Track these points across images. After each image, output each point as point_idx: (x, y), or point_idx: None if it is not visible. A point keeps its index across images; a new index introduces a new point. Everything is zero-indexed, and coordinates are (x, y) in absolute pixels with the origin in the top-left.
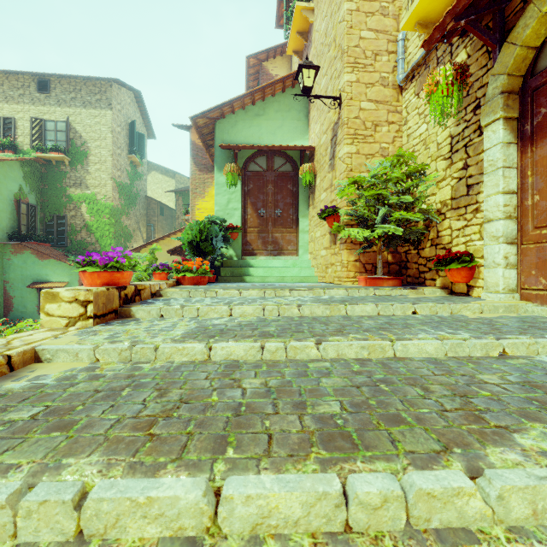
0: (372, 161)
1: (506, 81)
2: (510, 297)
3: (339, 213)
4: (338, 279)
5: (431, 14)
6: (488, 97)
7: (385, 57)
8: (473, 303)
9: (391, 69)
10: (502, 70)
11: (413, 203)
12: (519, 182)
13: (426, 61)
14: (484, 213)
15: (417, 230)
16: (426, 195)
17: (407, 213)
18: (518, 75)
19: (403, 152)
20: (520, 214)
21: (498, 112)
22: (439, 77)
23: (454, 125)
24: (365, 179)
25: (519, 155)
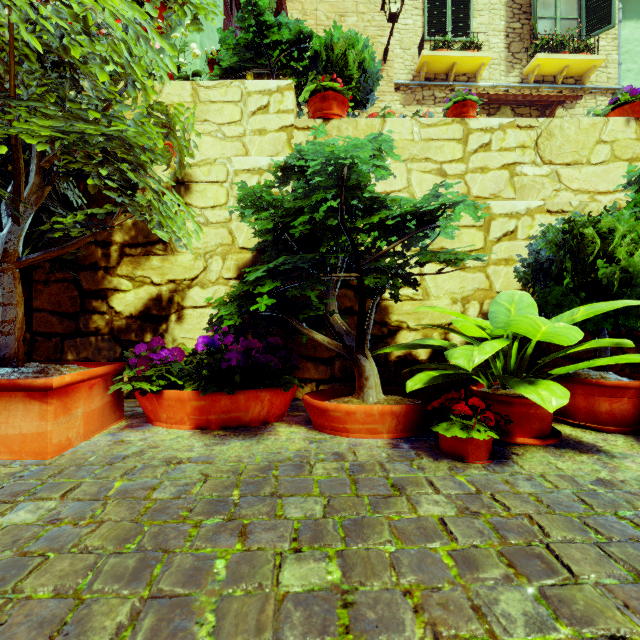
0: None
1: None
2: None
3: None
4: None
5: (430, 66)
6: None
7: None
8: None
9: None
10: None
11: None
12: None
13: (413, 89)
14: None
15: None
16: None
17: None
18: None
19: None
20: None
21: None
22: None
23: None
24: None
25: None
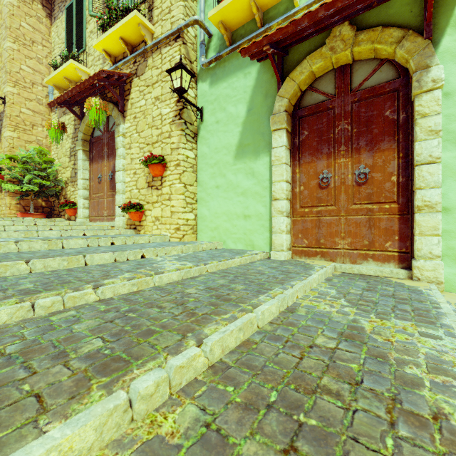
0: (29, 146)
1: (83, 136)
2: (85, 220)
3: (4, 172)
4: (4, 215)
5: (61, 85)
6: (79, 138)
7: (41, 87)
8: (66, 221)
9: (44, 96)
10: (82, 131)
11: (49, 176)
12: (89, 176)
13: None
14: (78, 186)
15: (54, 189)
16: (56, 173)
17: (49, 180)
18: (88, 135)
19: (43, 149)
20: (90, 188)
21: (80, 147)
22: (52, 124)
23: (71, 143)
24: (19, 157)
25: (89, 166)
